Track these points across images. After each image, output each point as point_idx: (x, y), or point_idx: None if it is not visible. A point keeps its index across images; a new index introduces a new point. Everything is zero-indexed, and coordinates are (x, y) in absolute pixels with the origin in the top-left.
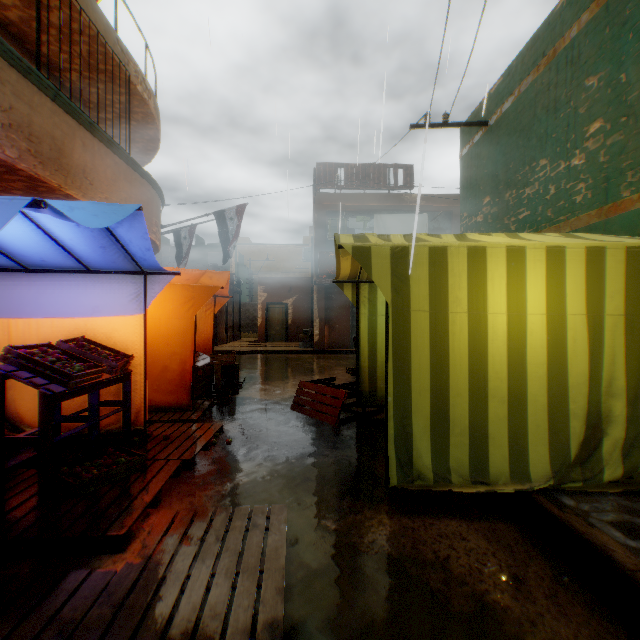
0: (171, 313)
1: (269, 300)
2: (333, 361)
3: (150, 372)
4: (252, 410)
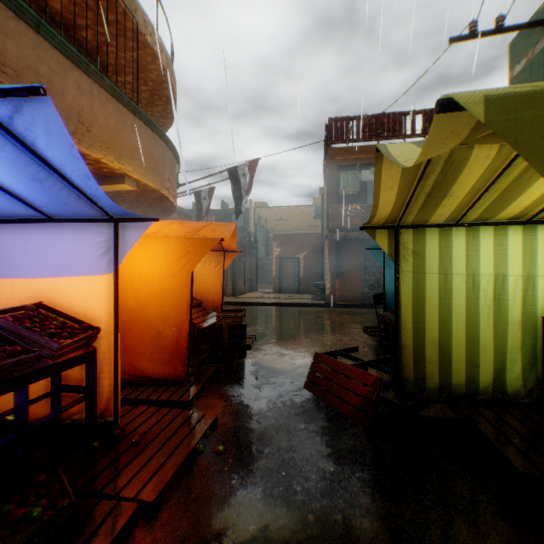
0: (165, 270)
1: (282, 255)
2: (346, 316)
3: (142, 338)
4: (258, 385)
